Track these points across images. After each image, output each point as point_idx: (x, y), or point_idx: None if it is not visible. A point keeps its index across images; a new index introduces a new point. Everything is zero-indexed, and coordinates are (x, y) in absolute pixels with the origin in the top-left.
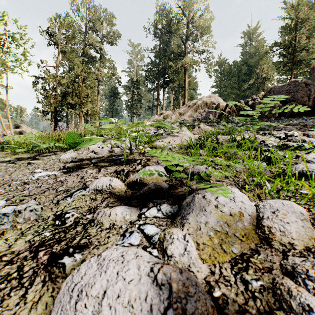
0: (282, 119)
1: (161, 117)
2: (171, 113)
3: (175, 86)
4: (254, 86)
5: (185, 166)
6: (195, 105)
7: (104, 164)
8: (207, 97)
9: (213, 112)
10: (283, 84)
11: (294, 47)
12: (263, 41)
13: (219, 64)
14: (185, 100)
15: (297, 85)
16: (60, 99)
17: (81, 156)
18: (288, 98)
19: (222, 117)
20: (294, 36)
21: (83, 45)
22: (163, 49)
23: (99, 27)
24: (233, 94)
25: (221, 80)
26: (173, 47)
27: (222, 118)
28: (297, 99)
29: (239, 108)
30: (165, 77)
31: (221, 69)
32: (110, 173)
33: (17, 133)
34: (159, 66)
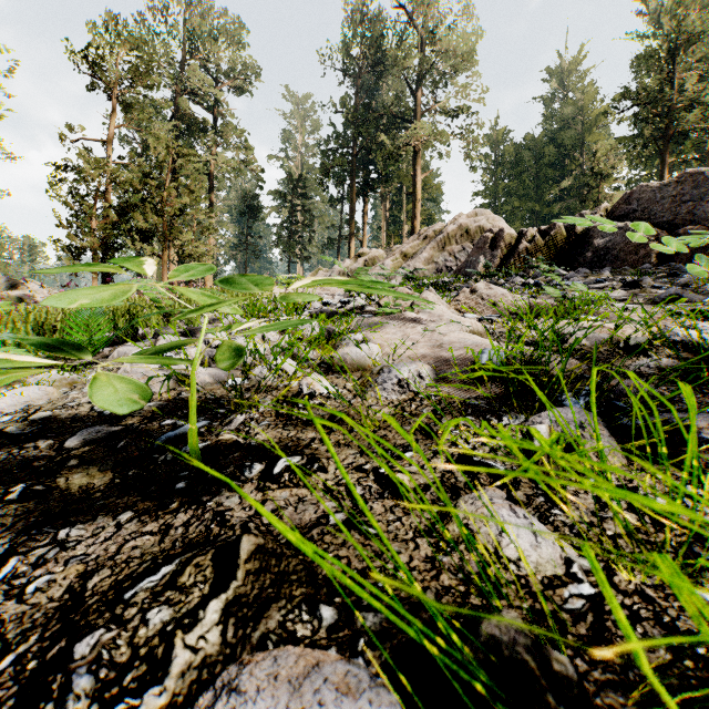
0: (679, 268)
1: (359, 263)
2: (382, 254)
3: (391, 192)
4: (572, 194)
5: (542, 581)
6: (440, 235)
7: (89, 479)
8: (470, 215)
9: (487, 252)
10: (664, 182)
11: (669, 102)
12: (592, 90)
13: (492, 142)
14: (416, 224)
15: (701, 184)
16: (115, 219)
17: (69, 400)
18: (677, 216)
19: (510, 263)
20: (669, 76)
21: (175, 93)
22: (364, 105)
23: (212, 52)
24: (524, 211)
25: (498, 180)
26: (388, 101)
27: (510, 265)
28: (702, 217)
29: (553, 241)
30: (369, 171)
31: (498, 154)
32: (18, 633)
33: (14, 301)
34: (354, 145)
